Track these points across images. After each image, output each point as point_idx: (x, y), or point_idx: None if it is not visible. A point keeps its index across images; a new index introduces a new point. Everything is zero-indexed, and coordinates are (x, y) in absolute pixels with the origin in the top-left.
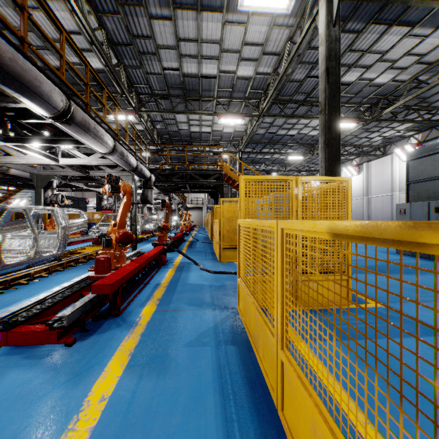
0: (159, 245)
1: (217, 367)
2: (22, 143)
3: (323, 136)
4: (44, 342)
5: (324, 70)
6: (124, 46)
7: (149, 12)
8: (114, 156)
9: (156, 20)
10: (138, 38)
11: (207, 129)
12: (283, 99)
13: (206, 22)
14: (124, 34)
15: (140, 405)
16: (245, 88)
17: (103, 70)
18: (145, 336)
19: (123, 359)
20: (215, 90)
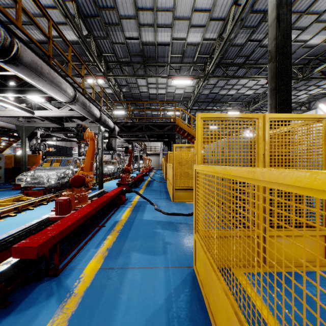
0: (122, 184)
1: None
2: None
3: (273, 82)
4: None
5: (274, 19)
6: (92, 19)
7: None
8: (75, 105)
9: None
10: (103, 9)
11: (162, 91)
12: (225, 63)
13: None
14: (92, 7)
15: None
16: (193, 54)
17: (78, 42)
18: (74, 321)
19: None
20: (169, 57)
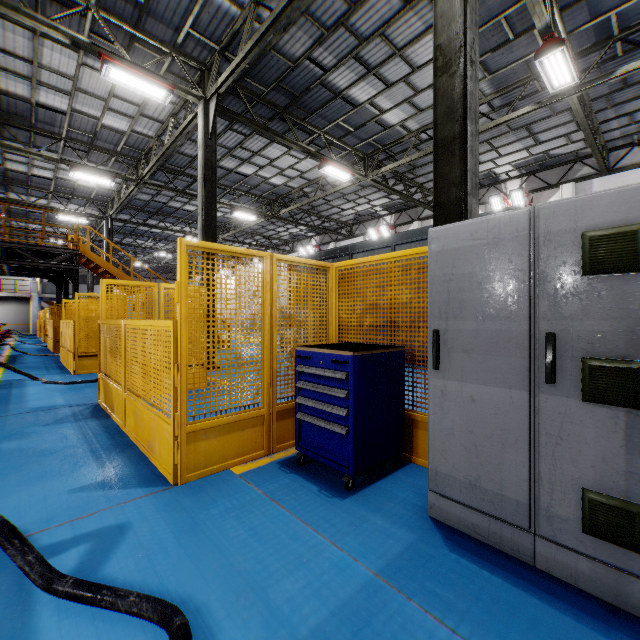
0: None
1: (78, 427)
2: None
3: (201, 239)
4: None
5: (201, 176)
6: None
7: None
8: None
9: None
10: None
11: (45, 172)
12: (173, 169)
13: (50, 50)
14: None
15: (12, 449)
16: (116, 141)
17: None
18: None
19: None
20: (64, 129)
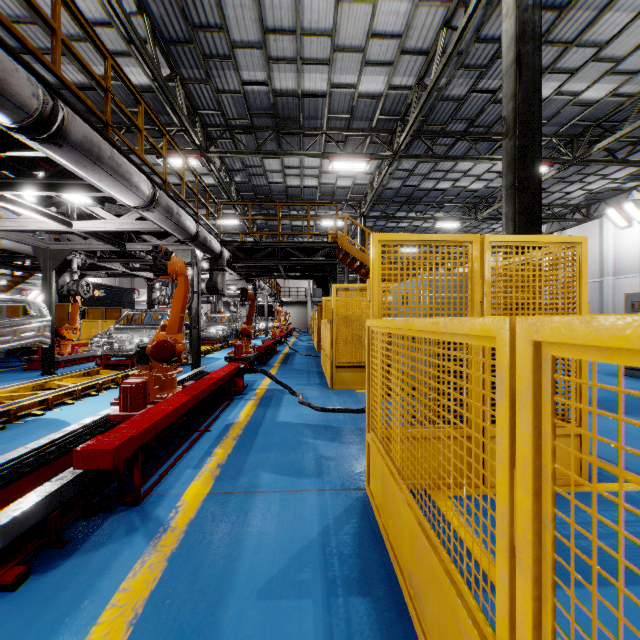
0: (236, 359)
1: None
2: None
3: (510, 174)
4: None
5: (512, 61)
6: (180, 46)
7: None
8: (154, 212)
9: None
10: (201, 30)
11: (312, 181)
12: (431, 131)
13: None
14: (179, 25)
15: None
16: (371, 114)
17: (151, 88)
18: (177, 562)
19: (112, 637)
20: (324, 118)
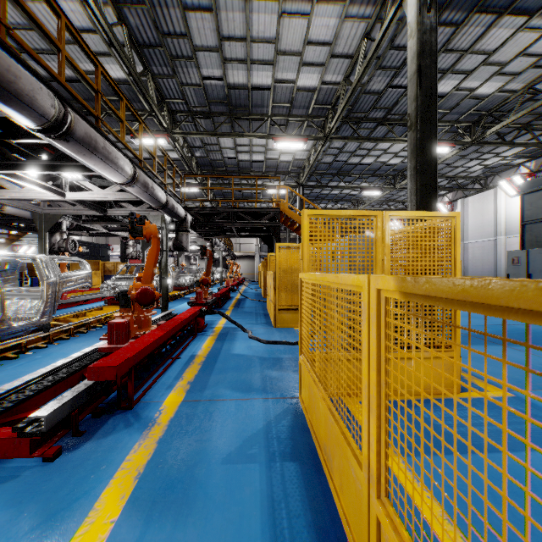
0: (197, 304)
1: (269, 503)
2: (11, 170)
3: (413, 159)
4: (12, 455)
5: (414, 71)
6: (152, 49)
7: (182, 1)
8: (134, 187)
9: (191, 12)
10: (169, 36)
11: (259, 157)
12: (357, 117)
13: (257, 15)
14: (151, 32)
15: None
16: (307, 103)
17: (127, 81)
18: (164, 444)
19: (125, 486)
20: (269, 106)
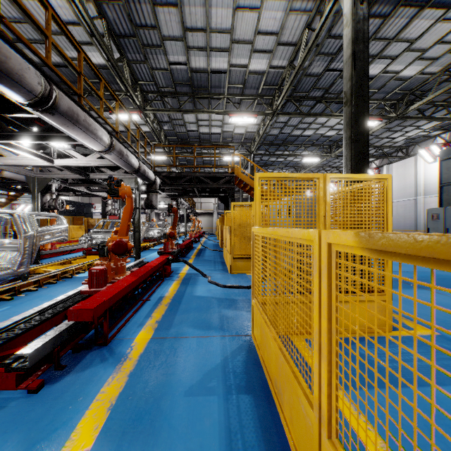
0: (165, 253)
1: (226, 433)
2: (7, 140)
3: (349, 130)
4: (1, 388)
5: (349, 55)
6: (127, 39)
7: None
8: (111, 154)
9: (160, 7)
10: (141, 28)
11: (217, 130)
12: (299, 96)
13: (215, 9)
14: (126, 24)
15: None
16: (257, 84)
17: (106, 66)
18: (134, 377)
19: (98, 417)
20: (226, 87)
